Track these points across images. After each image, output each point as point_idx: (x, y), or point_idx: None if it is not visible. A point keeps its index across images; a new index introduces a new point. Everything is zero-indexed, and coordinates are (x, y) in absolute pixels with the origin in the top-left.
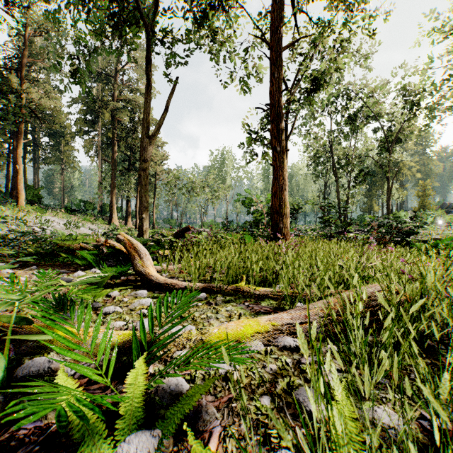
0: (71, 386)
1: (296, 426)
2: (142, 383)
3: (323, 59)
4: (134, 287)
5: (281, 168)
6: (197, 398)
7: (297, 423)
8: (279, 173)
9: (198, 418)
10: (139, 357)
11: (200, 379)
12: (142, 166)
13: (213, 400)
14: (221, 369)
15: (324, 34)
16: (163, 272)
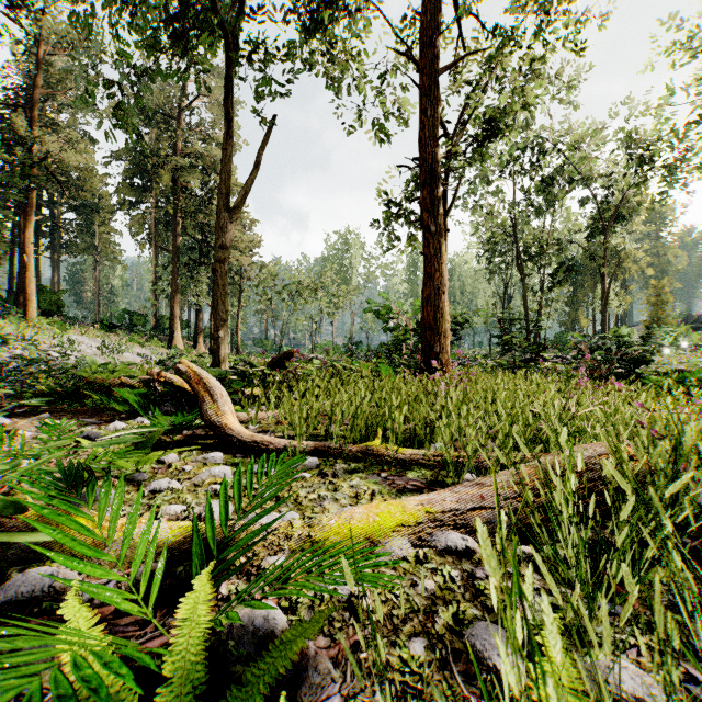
0: (79, 625)
1: (472, 695)
2: (205, 619)
3: (503, 90)
4: (202, 448)
5: (437, 258)
6: (300, 647)
7: (473, 689)
8: (435, 266)
9: (301, 680)
10: (204, 568)
11: (306, 606)
12: (218, 256)
13: (327, 645)
14: (341, 589)
15: (504, 49)
16: (250, 422)
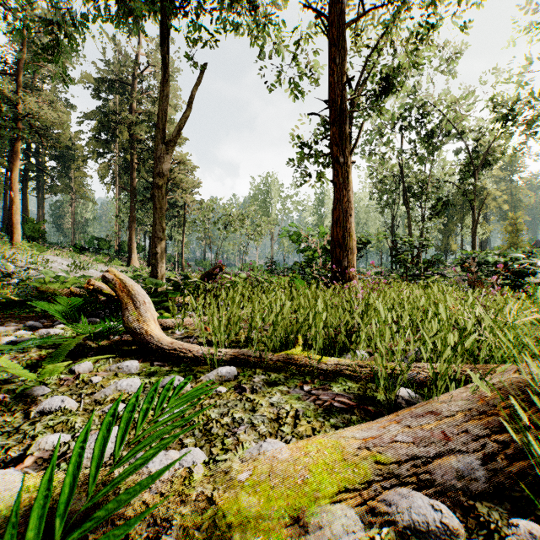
0: None
1: None
2: None
3: (396, 53)
4: (123, 354)
5: (345, 185)
6: None
7: None
8: (343, 192)
9: None
10: None
11: None
12: (156, 182)
13: None
14: None
15: (399, 15)
16: (176, 328)
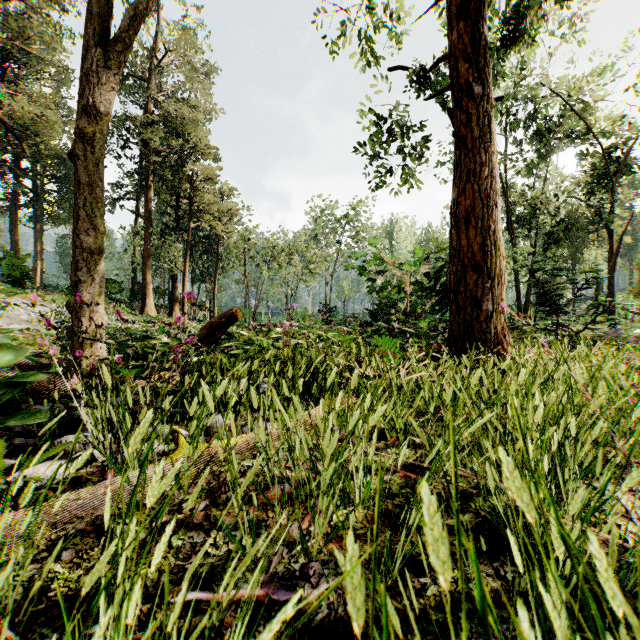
0: None
1: None
2: None
3: None
4: None
5: (484, 143)
6: None
7: None
8: (480, 156)
9: None
10: None
11: None
12: (78, 126)
13: None
14: None
15: None
16: None
